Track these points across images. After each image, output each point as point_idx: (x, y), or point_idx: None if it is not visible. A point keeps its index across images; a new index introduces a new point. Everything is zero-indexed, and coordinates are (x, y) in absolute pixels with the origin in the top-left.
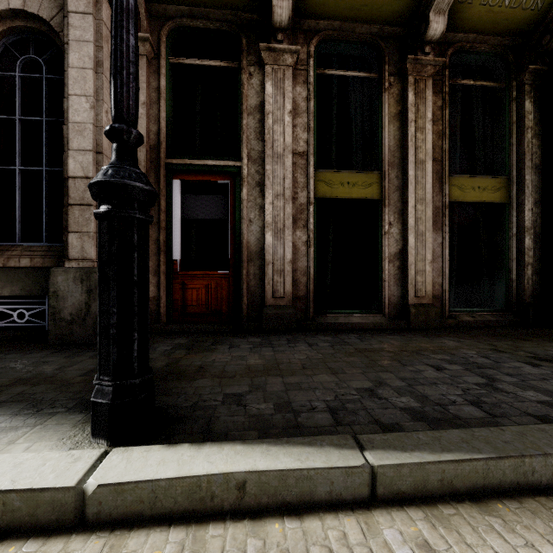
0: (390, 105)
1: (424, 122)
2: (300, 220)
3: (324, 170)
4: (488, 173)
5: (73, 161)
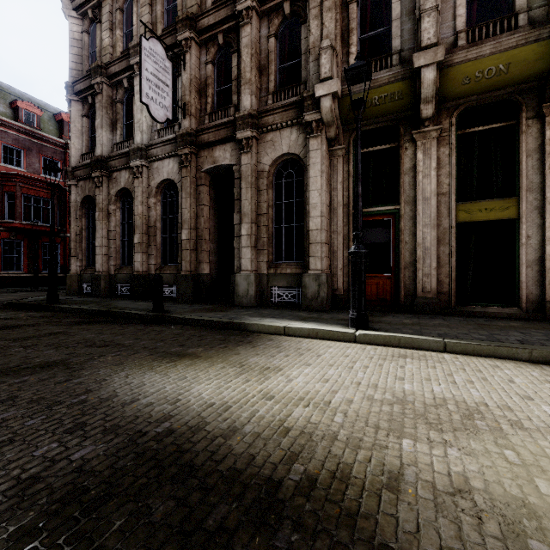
0: (527, 143)
1: None
2: (443, 239)
3: (464, 202)
4: None
5: (311, 222)
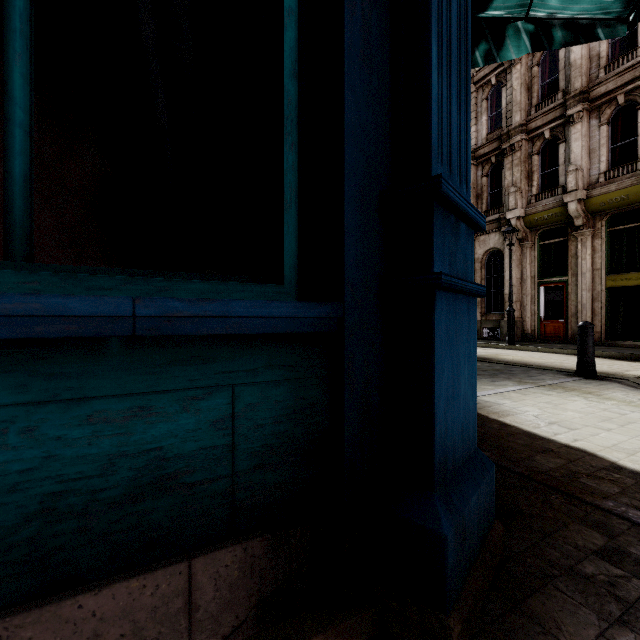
0: None
1: None
2: (597, 298)
3: (610, 275)
4: None
5: (506, 290)
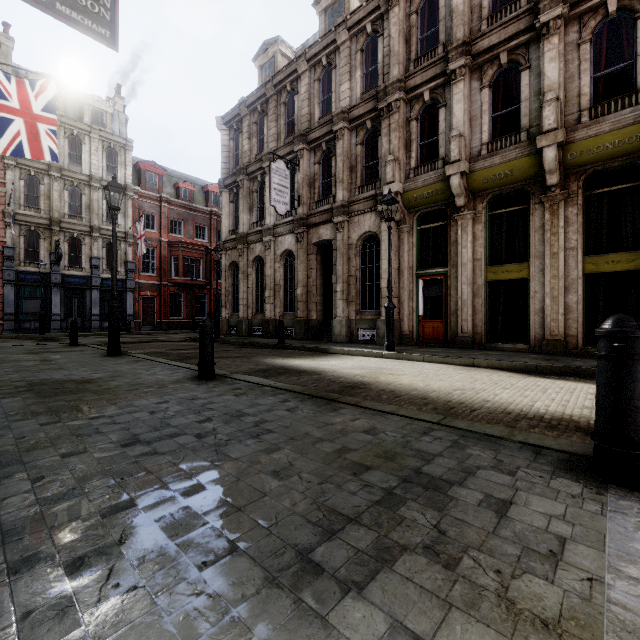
0: (535, 222)
1: (557, 229)
2: (478, 294)
3: (491, 266)
4: (636, 246)
5: (383, 282)
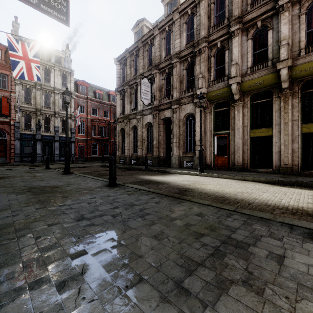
0: (275, 107)
1: (287, 110)
2: (245, 143)
3: (252, 129)
4: None
5: (196, 138)
